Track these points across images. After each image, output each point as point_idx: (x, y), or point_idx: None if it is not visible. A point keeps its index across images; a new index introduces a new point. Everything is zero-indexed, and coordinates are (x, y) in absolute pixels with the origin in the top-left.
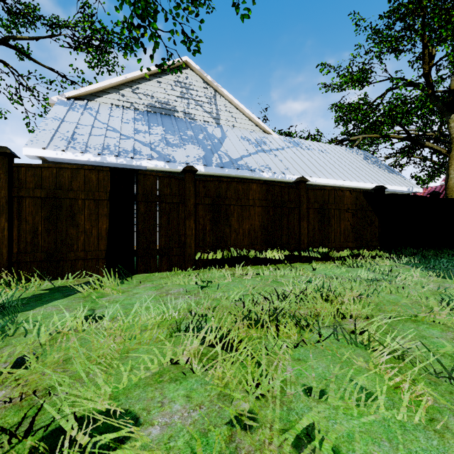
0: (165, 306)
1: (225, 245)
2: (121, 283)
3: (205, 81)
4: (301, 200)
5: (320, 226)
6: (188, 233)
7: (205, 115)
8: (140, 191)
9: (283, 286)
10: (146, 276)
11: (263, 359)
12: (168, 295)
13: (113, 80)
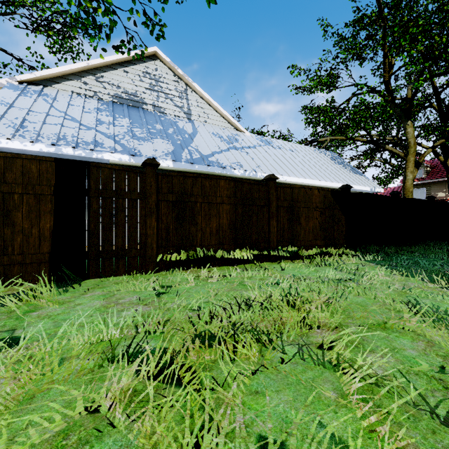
0: (105, 322)
1: (191, 245)
2: (64, 291)
3: (176, 75)
4: (270, 198)
5: (289, 225)
6: (149, 233)
7: (176, 109)
8: (92, 185)
9: (248, 291)
10: (99, 281)
11: (206, 405)
12: (117, 305)
13: (73, 66)
